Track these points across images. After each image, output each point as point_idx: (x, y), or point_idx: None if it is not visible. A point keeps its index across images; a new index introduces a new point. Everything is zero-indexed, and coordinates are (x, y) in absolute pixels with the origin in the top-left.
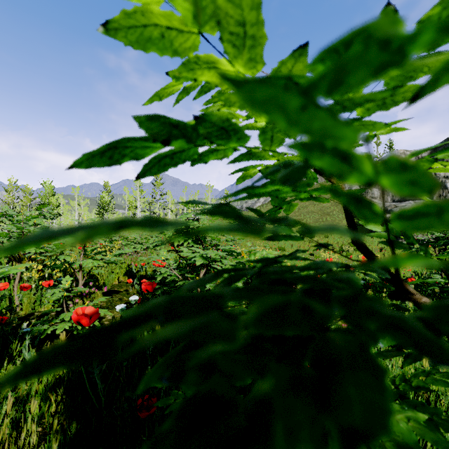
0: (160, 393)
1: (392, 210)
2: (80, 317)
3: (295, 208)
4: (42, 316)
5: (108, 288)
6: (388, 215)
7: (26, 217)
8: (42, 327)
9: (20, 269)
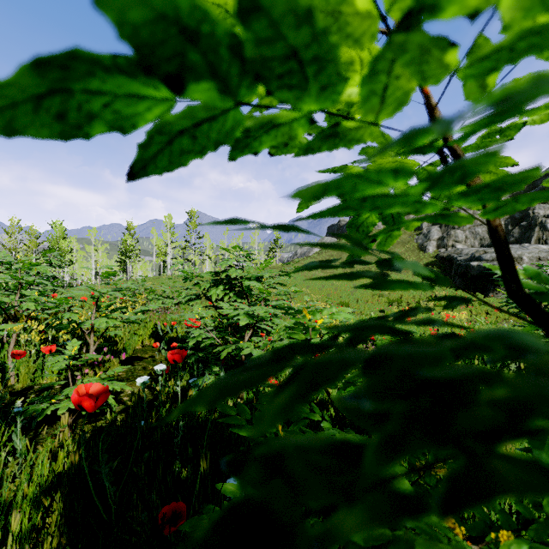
0: (191, 496)
1: (481, 257)
2: (81, 398)
3: (394, 240)
4: (44, 389)
5: (129, 354)
6: (476, 262)
7: (24, 265)
8: (39, 407)
9: (16, 330)
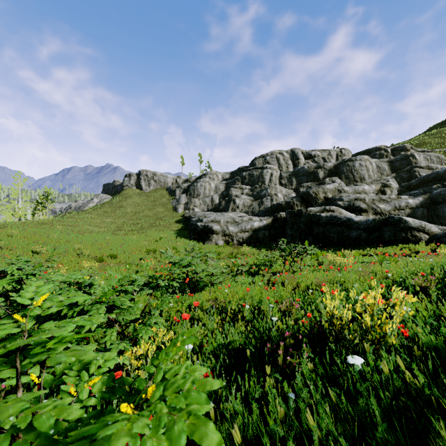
0: None
1: (202, 220)
2: None
3: None
4: None
5: None
6: (200, 223)
7: None
8: None
9: None
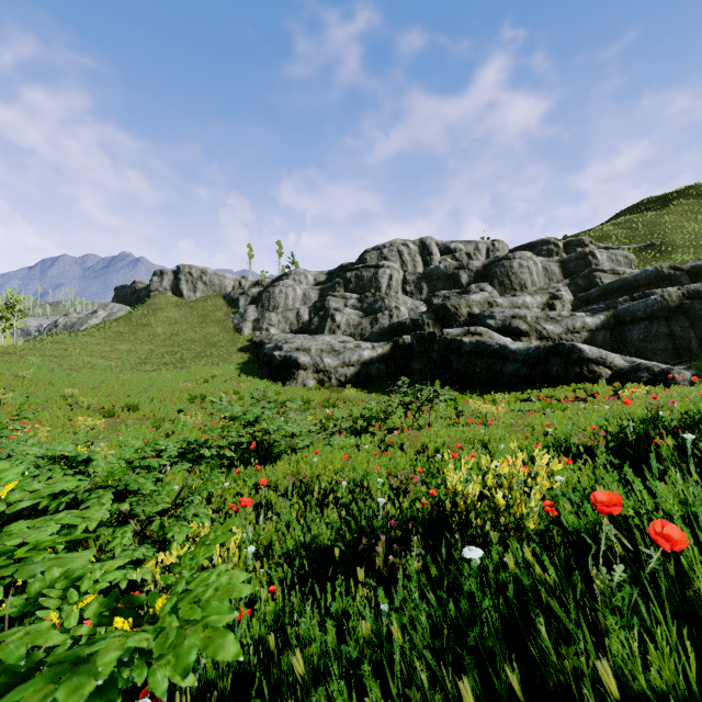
0: None
1: (282, 347)
2: None
3: None
4: None
5: None
6: (278, 352)
7: None
8: None
9: None
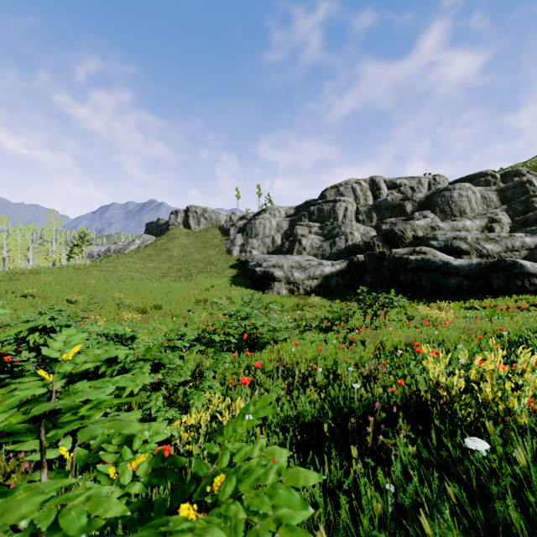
0: None
1: (262, 264)
2: None
3: None
4: None
5: None
6: (259, 268)
7: None
8: None
9: None
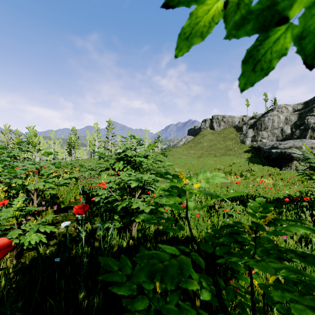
0: None
1: (277, 147)
2: None
3: None
4: (5, 229)
5: (66, 205)
6: (274, 150)
7: None
8: None
9: None
